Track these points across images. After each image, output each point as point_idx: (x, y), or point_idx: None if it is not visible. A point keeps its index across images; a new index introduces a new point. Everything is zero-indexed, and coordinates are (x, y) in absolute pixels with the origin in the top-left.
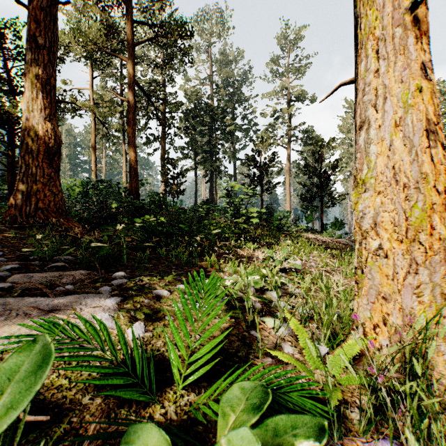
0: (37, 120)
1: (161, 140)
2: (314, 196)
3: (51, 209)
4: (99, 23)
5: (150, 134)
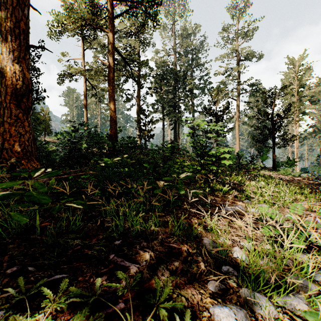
0: (6, 63)
1: (137, 98)
2: (267, 138)
3: (15, 149)
4: (85, 1)
5: (129, 94)
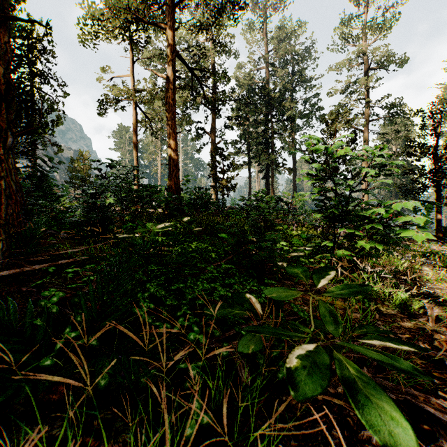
0: None
1: (211, 133)
2: (426, 187)
3: None
4: None
5: (199, 128)
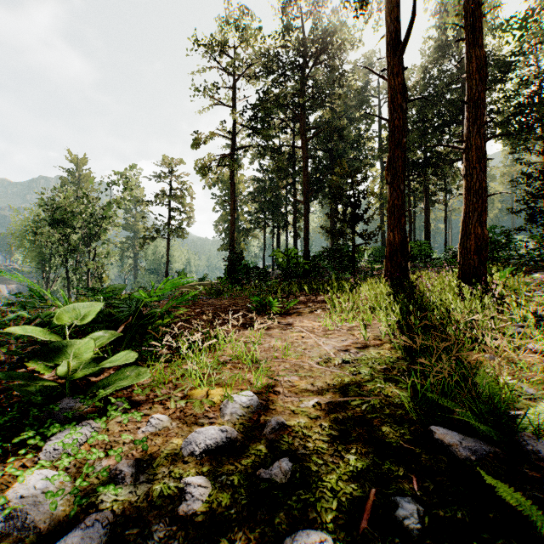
0: None
1: None
2: None
3: None
4: None
5: None
